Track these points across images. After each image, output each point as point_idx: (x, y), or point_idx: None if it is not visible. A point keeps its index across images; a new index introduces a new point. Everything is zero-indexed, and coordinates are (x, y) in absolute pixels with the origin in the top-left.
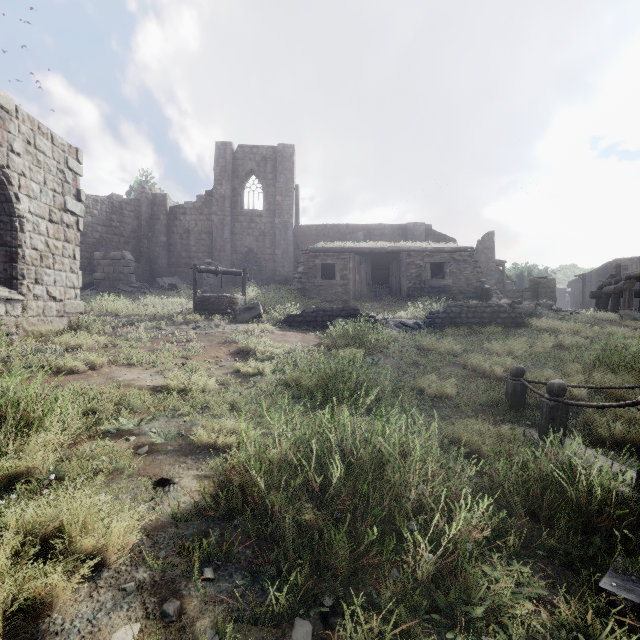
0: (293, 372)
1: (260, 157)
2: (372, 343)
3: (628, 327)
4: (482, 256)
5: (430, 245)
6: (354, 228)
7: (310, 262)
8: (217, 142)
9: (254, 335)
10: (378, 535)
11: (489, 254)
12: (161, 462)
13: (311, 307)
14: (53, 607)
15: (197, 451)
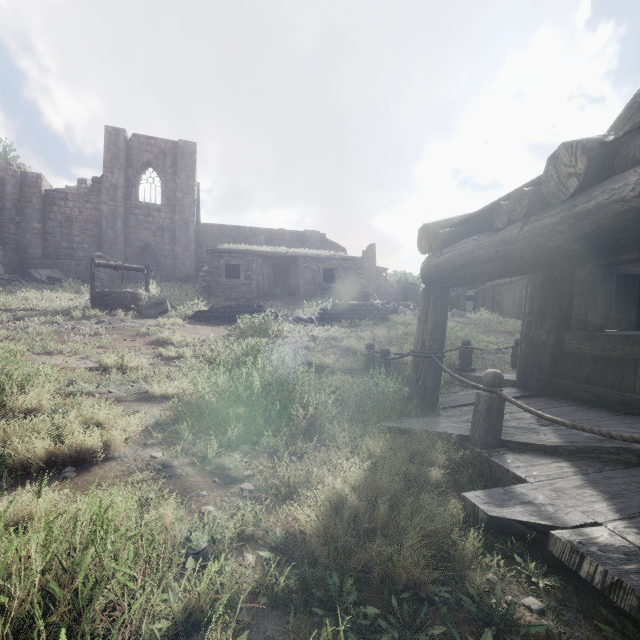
0: (212, 353)
1: (158, 150)
2: (274, 333)
3: (455, 321)
4: (366, 264)
5: (323, 253)
6: (256, 231)
7: (215, 262)
8: (107, 126)
9: (166, 328)
10: (279, 415)
11: (372, 262)
12: (129, 405)
13: (219, 304)
14: (111, 450)
15: (153, 400)
